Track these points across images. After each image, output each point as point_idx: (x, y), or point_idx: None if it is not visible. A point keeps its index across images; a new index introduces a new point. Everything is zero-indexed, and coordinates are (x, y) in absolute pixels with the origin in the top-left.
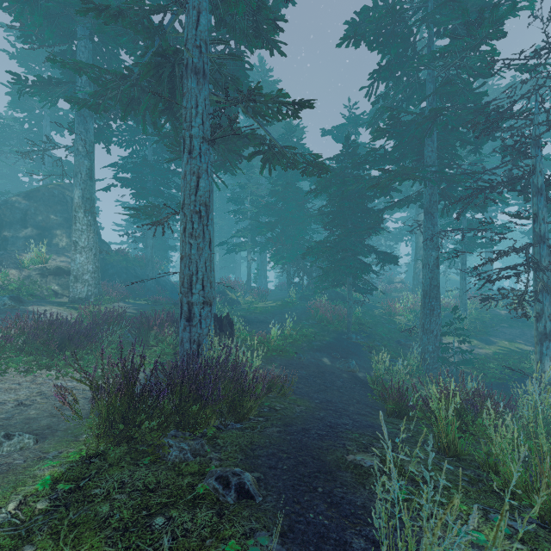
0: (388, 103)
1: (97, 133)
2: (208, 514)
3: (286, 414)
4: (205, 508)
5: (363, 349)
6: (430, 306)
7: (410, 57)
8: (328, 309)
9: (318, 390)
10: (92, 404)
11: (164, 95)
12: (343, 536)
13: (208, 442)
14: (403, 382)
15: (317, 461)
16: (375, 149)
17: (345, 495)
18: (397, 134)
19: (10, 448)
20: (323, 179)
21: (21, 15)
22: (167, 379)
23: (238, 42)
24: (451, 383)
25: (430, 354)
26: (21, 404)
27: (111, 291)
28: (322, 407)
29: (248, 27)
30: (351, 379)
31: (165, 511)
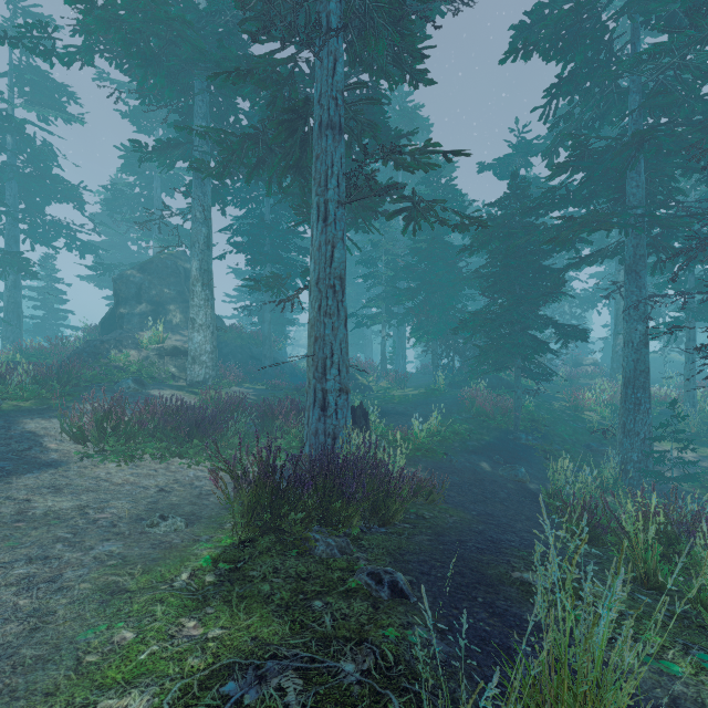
0: (573, 125)
1: (213, 195)
2: (364, 604)
3: (436, 523)
4: (359, 599)
5: (536, 453)
6: (635, 399)
7: (604, 61)
8: (487, 400)
9: (474, 500)
10: (234, 493)
11: (293, 154)
12: (507, 643)
13: (353, 543)
14: (590, 498)
15: (476, 573)
16: (554, 189)
17: (509, 608)
18: (585, 167)
19: (166, 529)
20: (481, 233)
21: (144, 79)
22: (310, 471)
23: (376, 80)
24: (652, 498)
25: (635, 464)
26: (162, 490)
27: (228, 374)
28: (480, 520)
29: (388, 61)
30: (519, 490)
31: (321, 597)
